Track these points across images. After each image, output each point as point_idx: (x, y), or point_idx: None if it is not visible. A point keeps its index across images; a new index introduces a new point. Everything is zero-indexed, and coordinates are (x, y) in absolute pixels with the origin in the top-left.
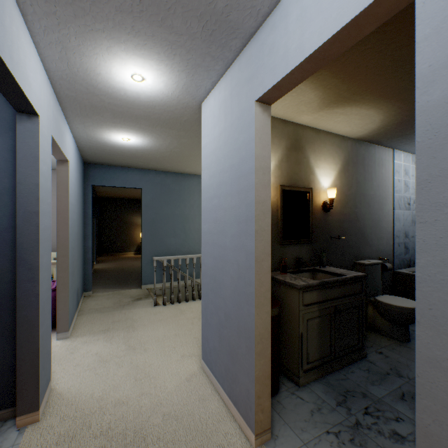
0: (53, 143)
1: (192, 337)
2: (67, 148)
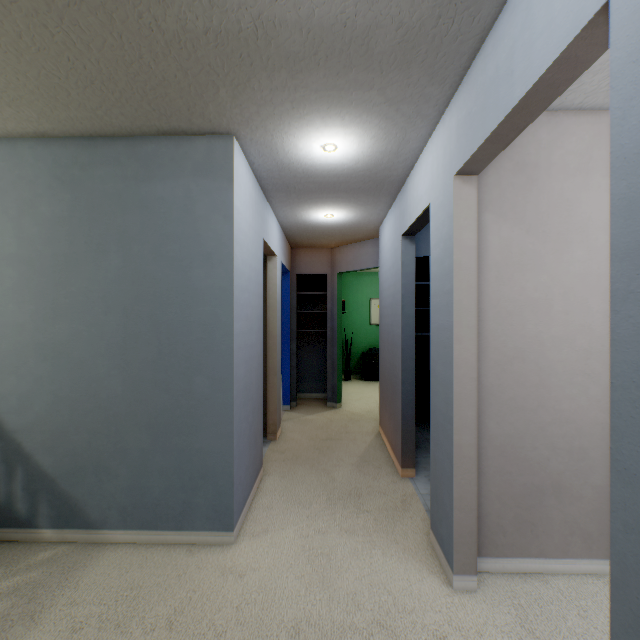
0: (486, 149)
1: (173, 632)
2: (568, 3)
